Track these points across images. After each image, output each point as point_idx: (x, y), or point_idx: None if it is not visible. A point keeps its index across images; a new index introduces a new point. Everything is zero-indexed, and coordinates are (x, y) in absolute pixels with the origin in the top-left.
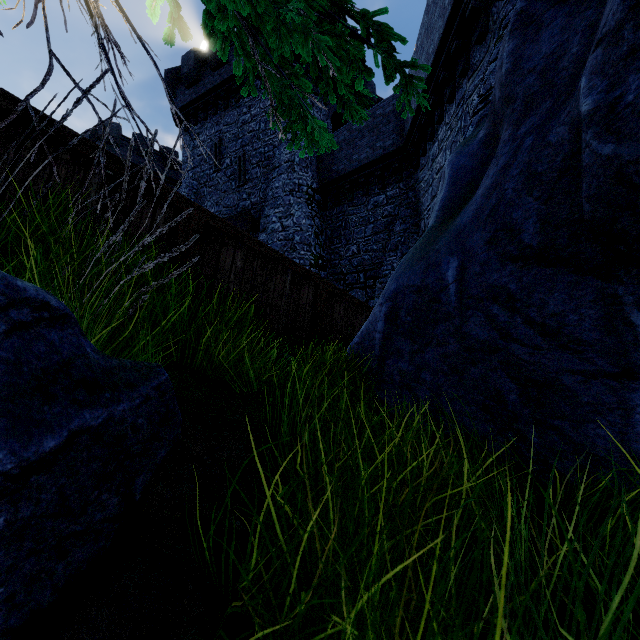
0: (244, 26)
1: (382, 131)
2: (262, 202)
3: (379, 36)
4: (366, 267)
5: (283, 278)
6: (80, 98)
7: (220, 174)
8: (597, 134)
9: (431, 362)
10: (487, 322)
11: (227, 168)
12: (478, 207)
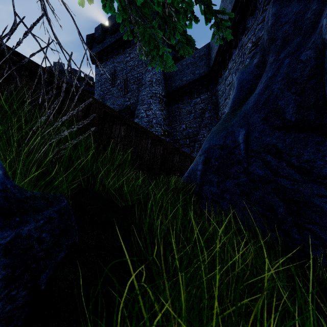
0: None
1: (198, 65)
2: (136, 102)
3: None
4: (190, 136)
5: (146, 141)
6: (26, 34)
7: (114, 88)
8: None
9: (230, 188)
10: (264, 165)
11: (118, 85)
12: (256, 100)
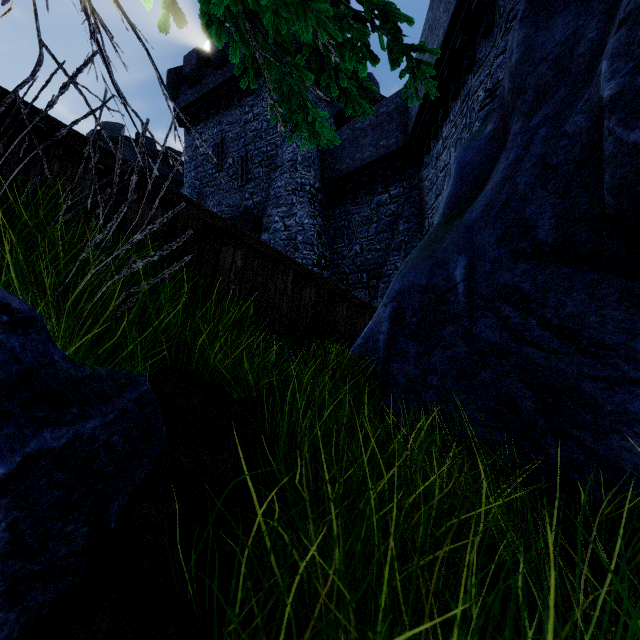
0: (241, 10)
1: (385, 129)
2: (264, 202)
3: (384, 18)
4: (369, 267)
5: (284, 278)
6: (66, 86)
7: (222, 174)
8: (622, 120)
9: (438, 365)
10: (498, 324)
11: (229, 168)
12: (487, 203)
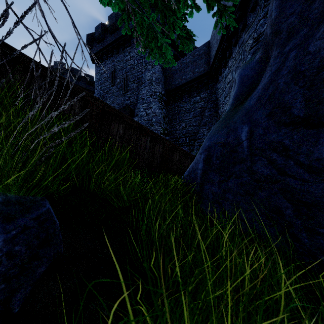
0: None
1: (198, 63)
2: (136, 101)
3: None
4: (190, 134)
5: (145, 139)
6: (15, 24)
7: (114, 87)
8: None
9: (232, 187)
10: (269, 164)
11: (118, 84)
12: (260, 95)
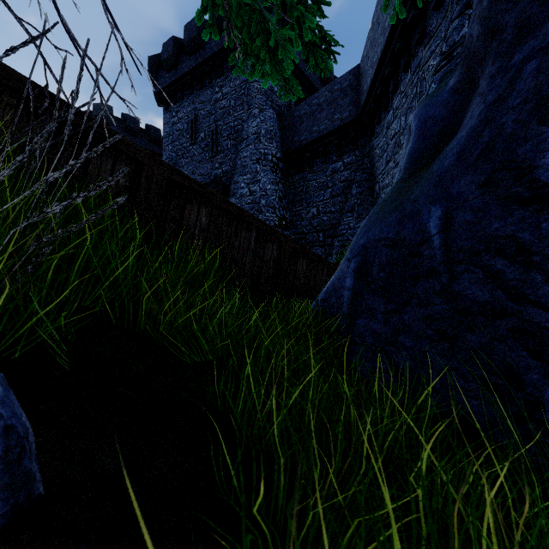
0: None
1: (339, 104)
2: (232, 170)
3: None
4: (325, 227)
5: (248, 235)
6: None
7: (195, 146)
8: None
9: (411, 324)
10: (488, 280)
11: (201, 141)
12: (463, 149)
